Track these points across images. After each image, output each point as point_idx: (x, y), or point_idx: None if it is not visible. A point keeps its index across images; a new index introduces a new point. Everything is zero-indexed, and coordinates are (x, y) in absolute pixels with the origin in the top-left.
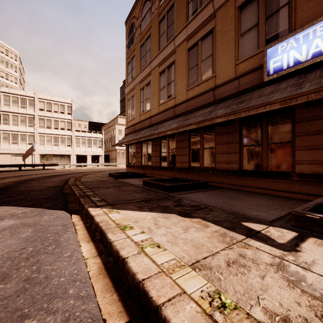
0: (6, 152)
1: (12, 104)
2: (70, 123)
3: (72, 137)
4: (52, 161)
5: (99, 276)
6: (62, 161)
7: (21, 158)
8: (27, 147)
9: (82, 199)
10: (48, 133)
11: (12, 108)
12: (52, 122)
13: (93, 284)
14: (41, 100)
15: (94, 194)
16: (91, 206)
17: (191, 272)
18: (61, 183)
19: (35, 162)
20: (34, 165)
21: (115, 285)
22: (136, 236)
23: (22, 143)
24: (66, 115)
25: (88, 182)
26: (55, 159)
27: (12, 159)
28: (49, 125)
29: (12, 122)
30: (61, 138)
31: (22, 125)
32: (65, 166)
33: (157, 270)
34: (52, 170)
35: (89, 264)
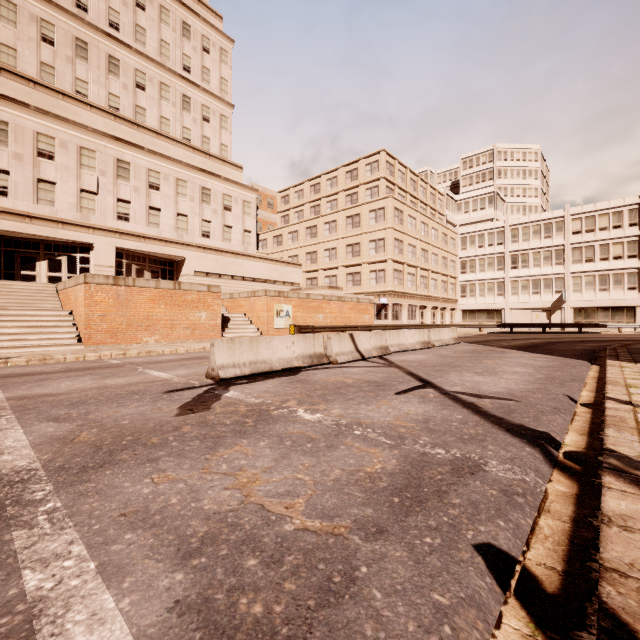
0: (524, 307)
1: (532, 237)
2: (636, 244)
3: (639, 270)
4: (596, 319)
5: (592, 377)
6: (617, 320)
7: (544, 315)
8: (552, 297)
9: (608, 356)
10: (587, 271)
11: (533, 243)
12: (596, 250)
13: (587, 377)
14: (574, 217)
15: (627, 356)
16: (611, 359)
17: (639, 376)
18: (596, 348)
19: (565, 321)
20: (563, 326)
21: (598, 379)
22: (628, 369)
23: (545, 291)
24: (625, 230)
25: (636, 349)
26: (602, 315)
27: (532, 316)
28: (590, 256)
29: (533, 263)
30: (613, 276)
31: (546, 264)
32: (620, 328)
33: (620, 373)
34: (592, 335)
35: (589, 375)
